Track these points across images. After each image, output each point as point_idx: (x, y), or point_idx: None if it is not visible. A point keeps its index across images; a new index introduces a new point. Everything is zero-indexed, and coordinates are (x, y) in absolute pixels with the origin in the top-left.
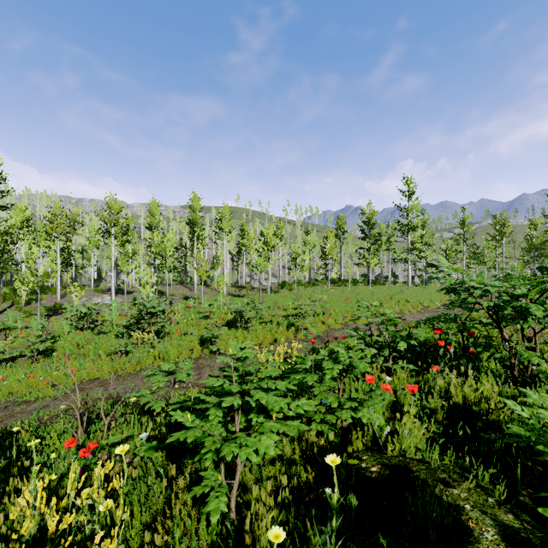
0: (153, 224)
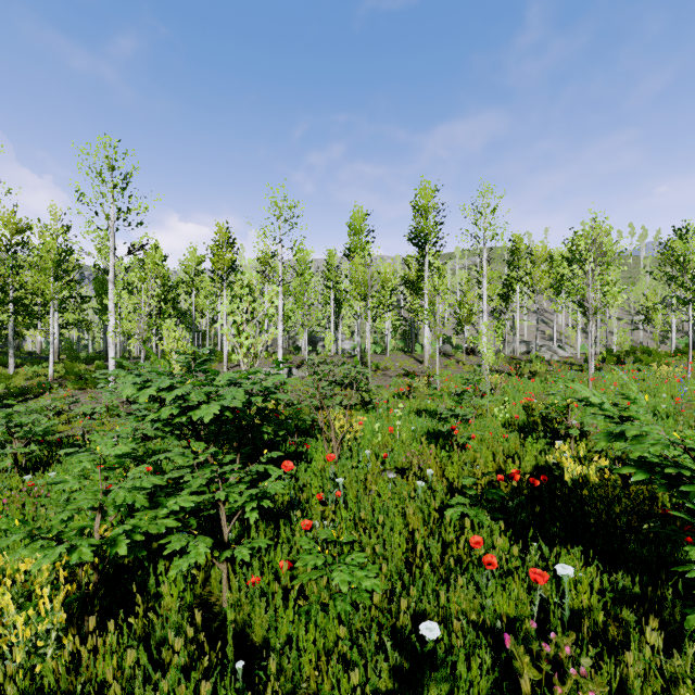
0: (356, 249)
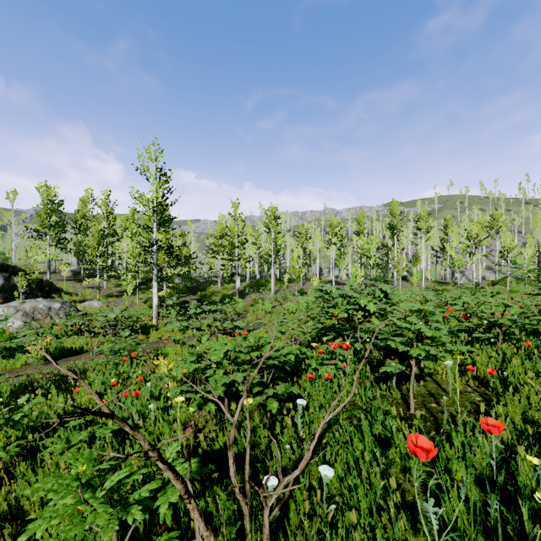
0: (360, 231)
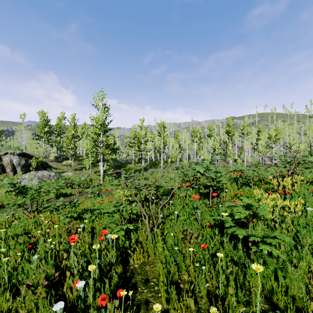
0: (210, 134)
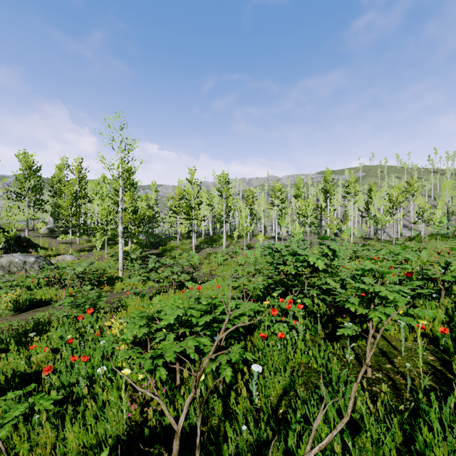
0: (298, 194)
